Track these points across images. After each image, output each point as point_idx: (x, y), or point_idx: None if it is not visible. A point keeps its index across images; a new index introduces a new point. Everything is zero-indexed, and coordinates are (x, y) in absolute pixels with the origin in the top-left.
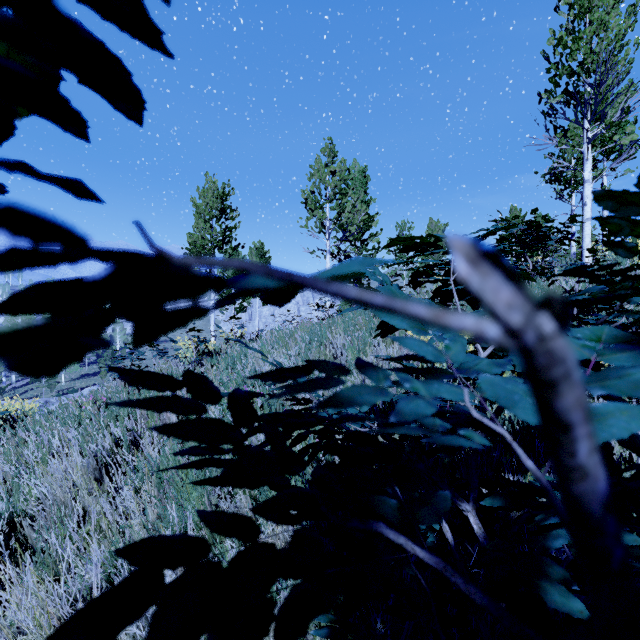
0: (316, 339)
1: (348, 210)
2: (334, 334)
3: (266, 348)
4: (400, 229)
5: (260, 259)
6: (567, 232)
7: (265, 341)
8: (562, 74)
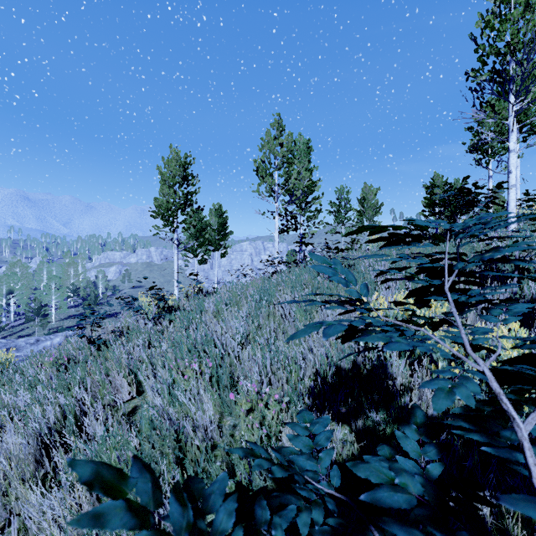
0: (265, 298)
1: (294, 177)
2: (282, 294)
3: (220, 304)
4: (339, 193)
5: (219, 218)
6: (493, 197)
7: (219, 298)
8: (490, 53)
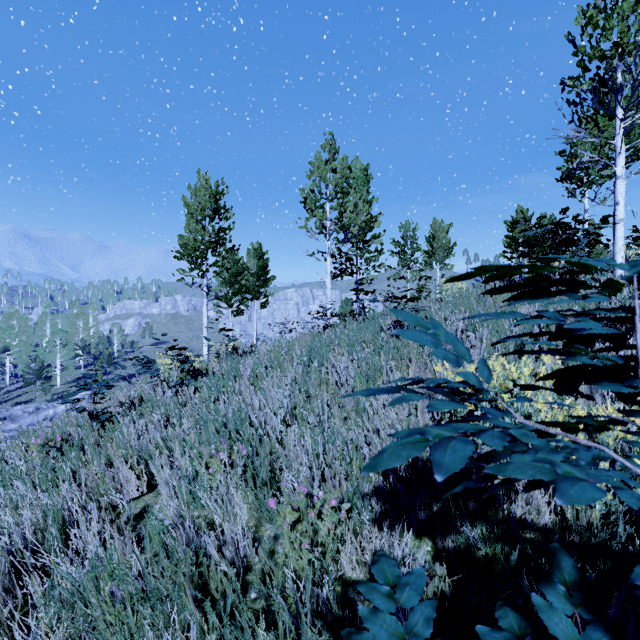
0: (316, 360)
1: (350, 210)
2: (337, 355)
3: (259, 368)
4: (404, 230)
5: (258, 261)
6: (596, 234)
7: (258, 359)
8: (593, 57)
